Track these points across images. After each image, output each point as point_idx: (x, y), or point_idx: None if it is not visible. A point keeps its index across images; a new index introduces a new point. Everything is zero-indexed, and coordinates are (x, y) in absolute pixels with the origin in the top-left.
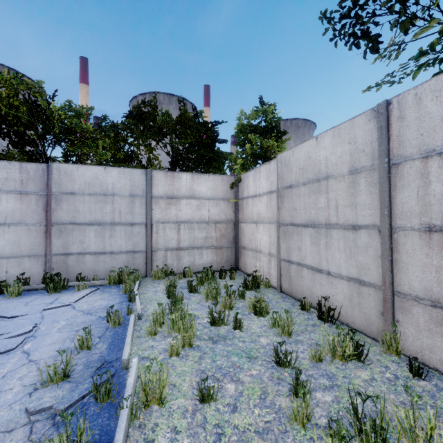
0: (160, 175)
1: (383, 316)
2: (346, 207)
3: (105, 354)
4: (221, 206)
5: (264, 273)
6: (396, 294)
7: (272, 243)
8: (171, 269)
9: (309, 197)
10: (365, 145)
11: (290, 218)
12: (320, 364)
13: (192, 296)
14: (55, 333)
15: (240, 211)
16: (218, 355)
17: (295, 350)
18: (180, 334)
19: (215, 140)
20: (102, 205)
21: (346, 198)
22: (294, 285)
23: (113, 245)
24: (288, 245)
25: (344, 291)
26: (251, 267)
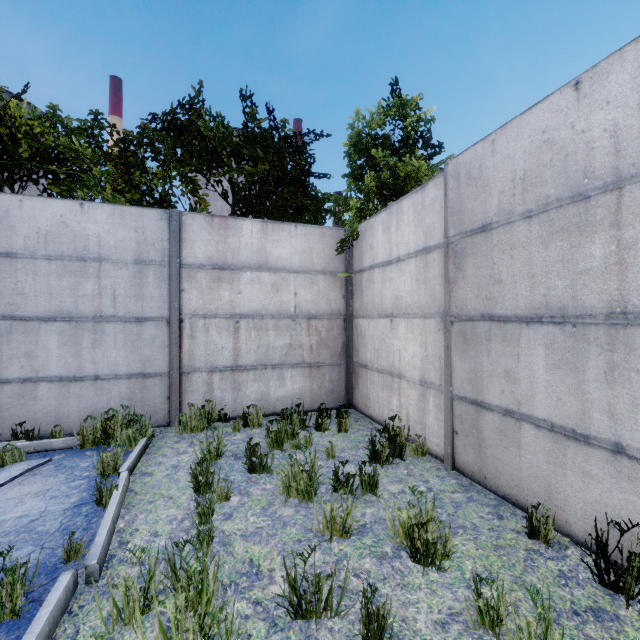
0: (199, 222)
1: None
2: None
3: None
4: (319, 286)
5: (410, 421)
6: None
7: (429, 359)
8: (220, 409)
9: (545, 247)
10: None
11: (482, 303)
12: None
13: (254, 483)
14: None
15: (356, 295)
16: None
17: None
18: None
19: (309, 172)
20: (76, 280)
21: None
22: (492, 461)
23: (99, 362)
24: (475, 365)
25: None
26: (380, 405)
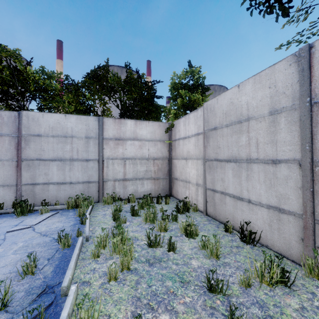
0: (110, 121)
1: (304, 242)
2: (266, 144)
3: (49, 277)
4: (158, 146)
5: (192, 199)
6: (317, 222)
7: (199, 175)
8: (118, 196)
9: (231, 137)
10: (286, 87)
11: (214, 154)
12: (249, 290)
13: (134, 219)
14: (10, 255)
15: (173, 150)
16: (153, 279)
17: (224, 273)
18: (119, 258)
19: (154, 96)
20: (63, 145)
21: (266, 136)
22: (218, 210)
23: (71, 177)
24: (212, 177)
25: (264, 217)
26: (182, 194)
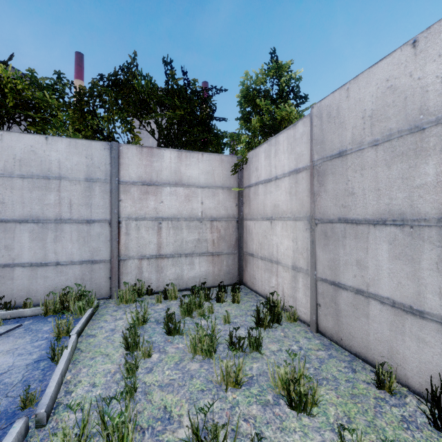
0: (132, 151)
1: None
2: None
3: None
4: (219, 197)
5: (284, 296)
6: None
7: (299, 250)
8: (148, 286)
9: (388, 167)
10: None
11: (339, 209)
12: None
13: (170, 343)
14: None
15: (245, 204)
16: None
17: None
18: None
19: (212, 116)
20: (42, 193)
21: None
22: (347, 327)
23: (59, 252)
24: (333, 256)
25: None
26: (263, 283)
